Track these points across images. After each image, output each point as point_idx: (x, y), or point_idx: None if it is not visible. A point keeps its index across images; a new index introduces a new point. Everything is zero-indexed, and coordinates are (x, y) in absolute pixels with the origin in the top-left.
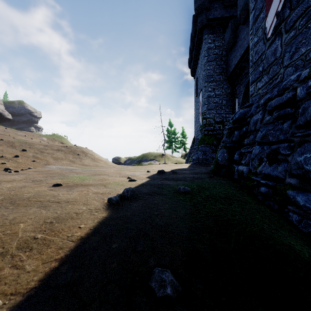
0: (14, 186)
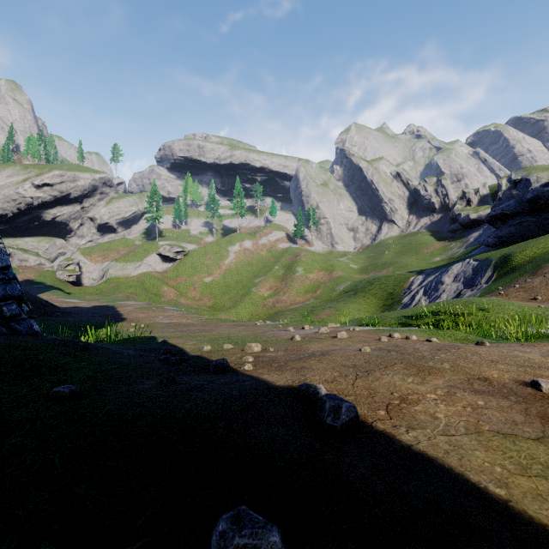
0: (544, 363)
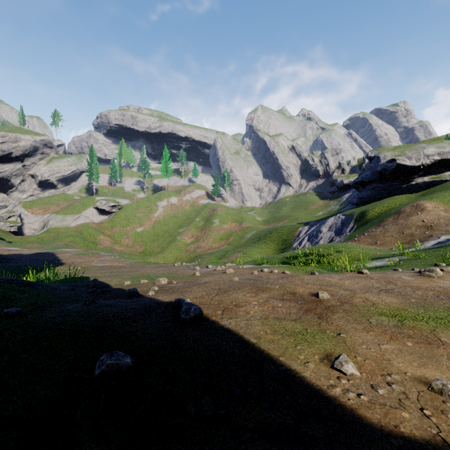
0: (335, 283)
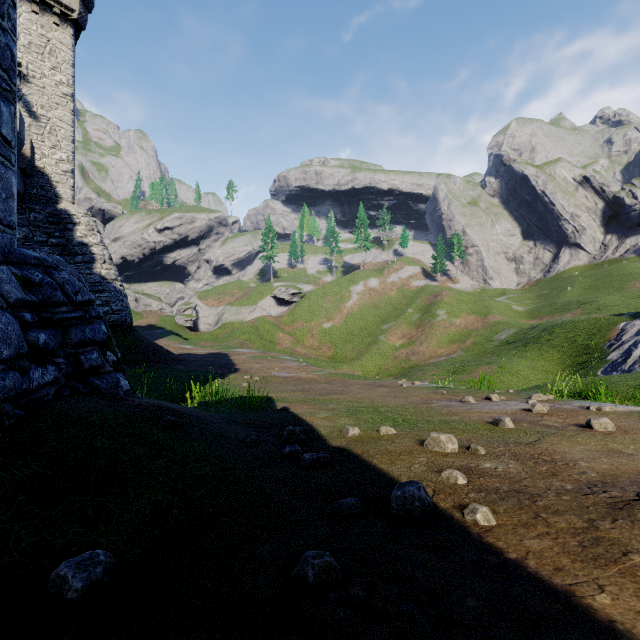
0: None
